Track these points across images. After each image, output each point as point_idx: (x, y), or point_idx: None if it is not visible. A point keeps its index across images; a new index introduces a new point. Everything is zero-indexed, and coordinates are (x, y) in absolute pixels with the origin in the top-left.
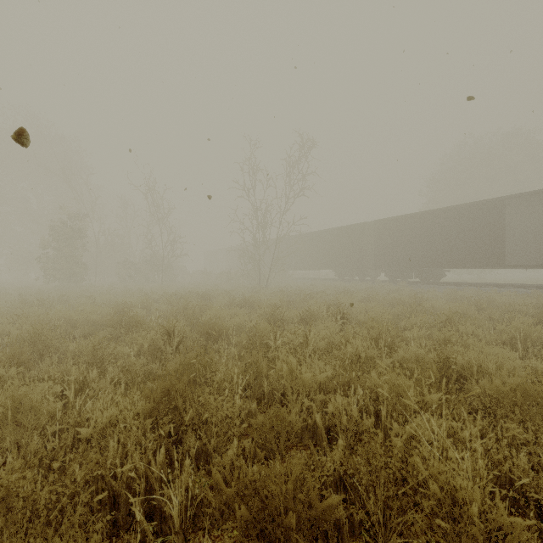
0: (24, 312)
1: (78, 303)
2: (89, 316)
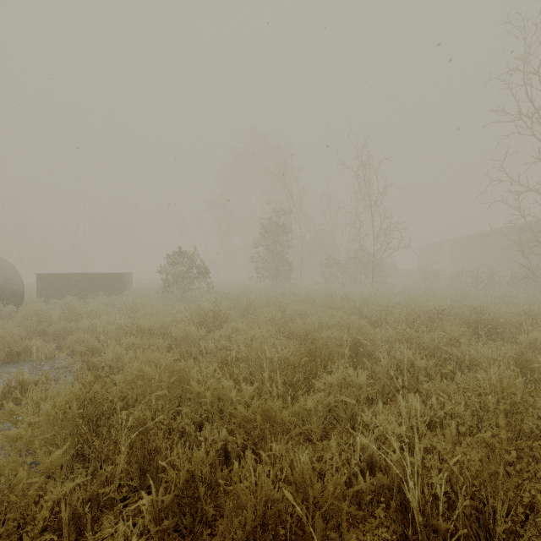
0: (176, 334)
1: (262, 316)
2: (225, 385)
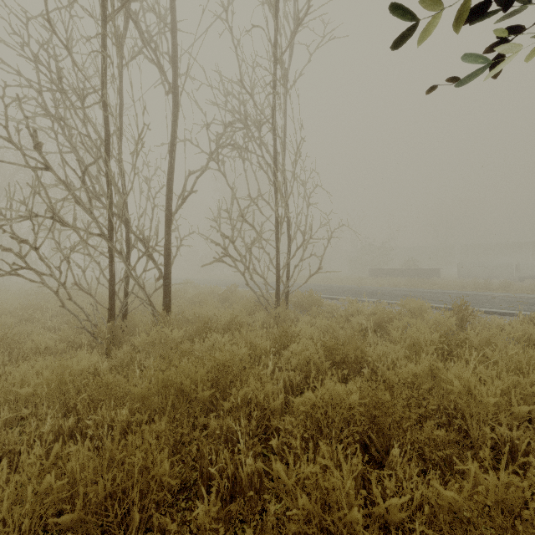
0: None
1: None
2: None
